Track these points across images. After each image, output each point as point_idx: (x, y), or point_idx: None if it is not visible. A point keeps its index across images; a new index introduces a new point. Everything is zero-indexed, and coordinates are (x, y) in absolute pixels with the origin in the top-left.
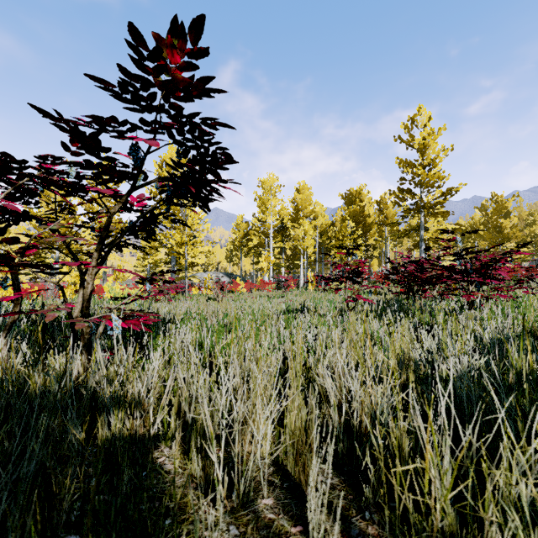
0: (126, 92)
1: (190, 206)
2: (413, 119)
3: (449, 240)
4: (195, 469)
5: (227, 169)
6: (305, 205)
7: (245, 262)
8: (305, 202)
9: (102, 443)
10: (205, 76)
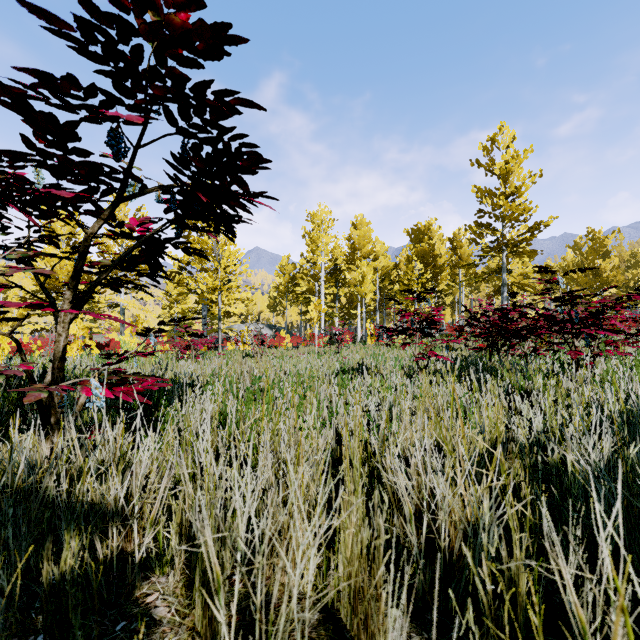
0: (92, 39)
1: (209, 231)
2: (493, 139)
3: (548, 281)
4: (199, 619)
5: (255, 173)
6: (363, 243)
7: (291, 312)
8: (363, 239)
9: (48, 585)
10: (217, 23)
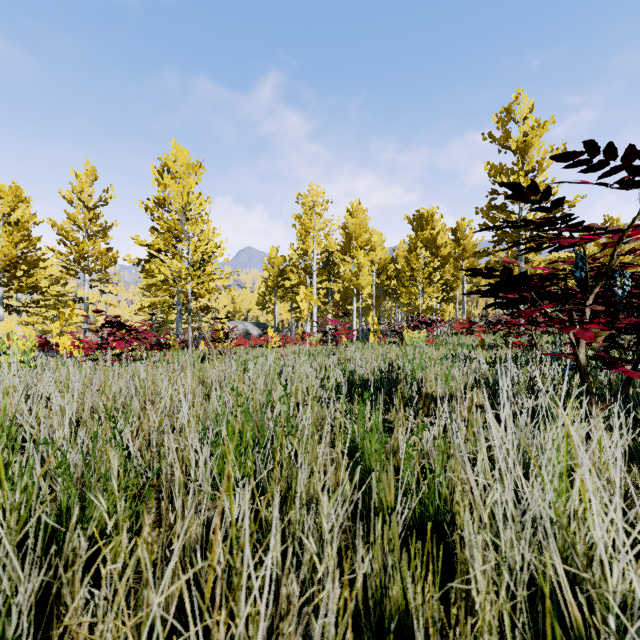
0: None
1: None
2: (508, 110)
3: None
4: None
5: None
6: (360, 232)
7: (281, 310)
8: (359, 227)
9: None
10: None
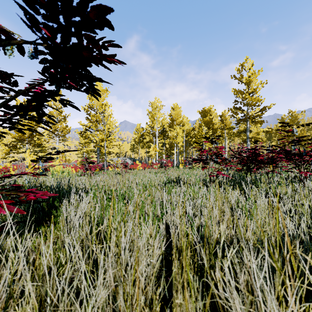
0: None
1: (80, 90)
2: (242, 65)
3: (287, 131)
4: None
5: (102, 27)
6: (177, 117)
7: (141, 152)
8: (177, 115)
9: None
10: None
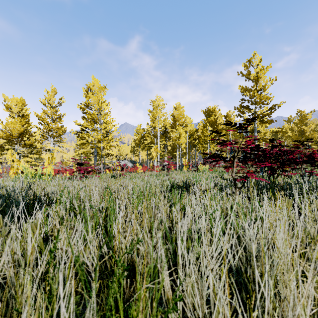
0: None
1: None
2: (249, 61)
3: None
4: None
5: None
6: (180, 117)
7: (142, 154)
8: (180, 115)
9: None
10: None
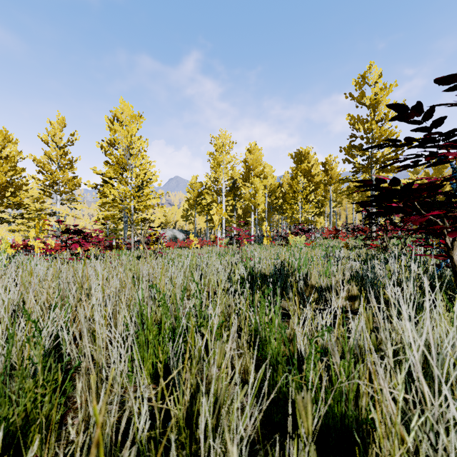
0: None
1: None
2: (363, 76)
3: None
4: None
5: None
6: (256, 165)
7: (199, 221)
8: (256, 162)
9: None
10: None
